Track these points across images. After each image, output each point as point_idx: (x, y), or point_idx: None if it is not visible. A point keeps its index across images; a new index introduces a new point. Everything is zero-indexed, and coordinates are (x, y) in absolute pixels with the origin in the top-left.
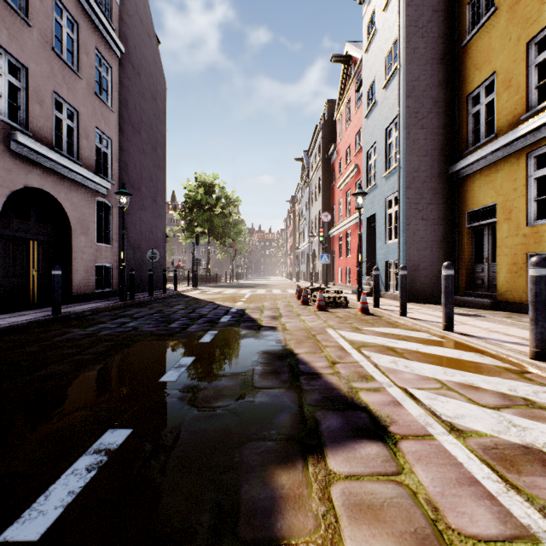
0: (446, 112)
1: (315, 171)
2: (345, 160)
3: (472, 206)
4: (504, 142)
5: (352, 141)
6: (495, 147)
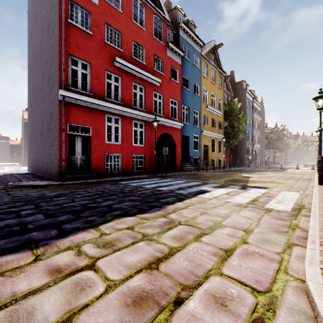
0: None
1: None
2: None
3: None
4: None
5: None
6: None
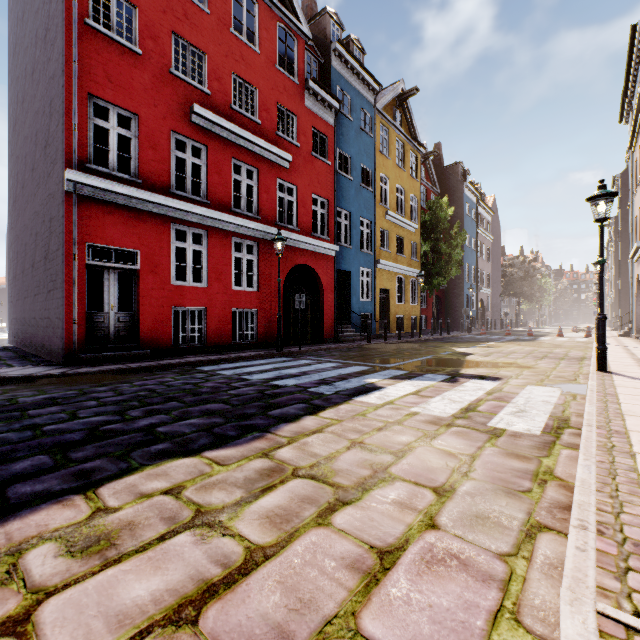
0: None
1: (610, 246)
2: None
3: None
4: None
5: None
6: None
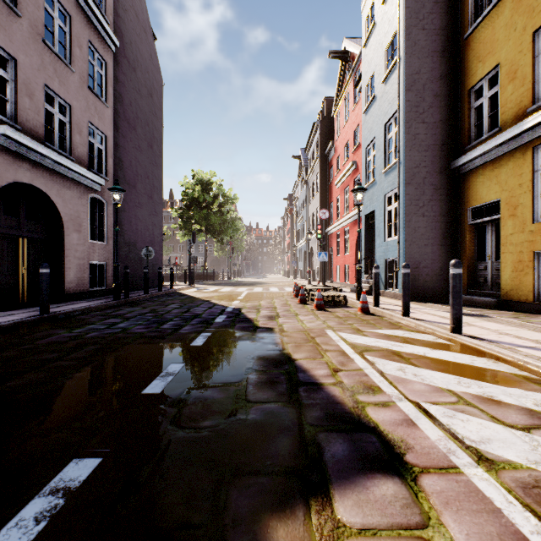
0: (448, 106)
1: (312, 168)
2: (343, 157)
3: (474, 203)
4: (509, 136)
5: (350, 137)
6: (499, 141)
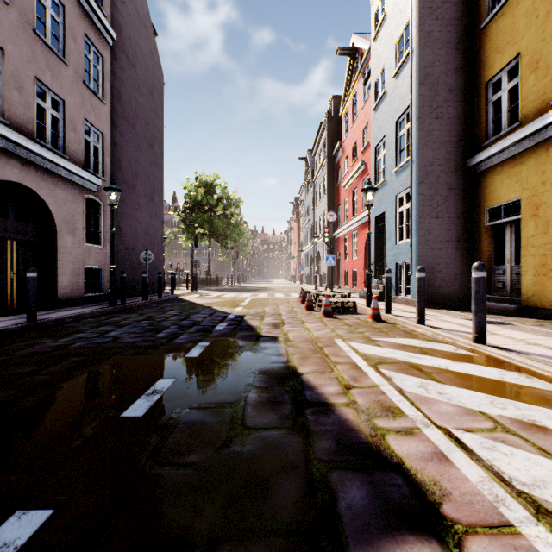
0: (463, 100)
1: (319, 170)
2: (351, 158)
3: (492, 203)
4: (531, 130)
5: (359, 137)
6: (520, 136)
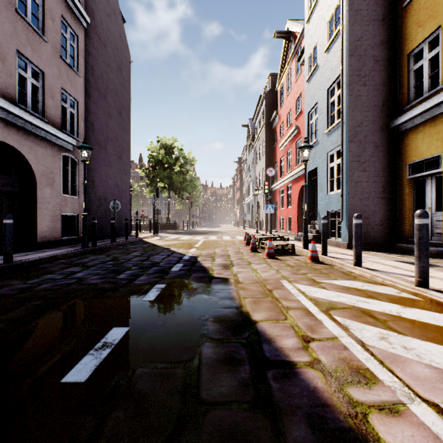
0: (387, 70)
1: (259, 134)
2: (286, 124)
3: (414, 158)
4: None
5: (293, 106)
6: (442, 98)
